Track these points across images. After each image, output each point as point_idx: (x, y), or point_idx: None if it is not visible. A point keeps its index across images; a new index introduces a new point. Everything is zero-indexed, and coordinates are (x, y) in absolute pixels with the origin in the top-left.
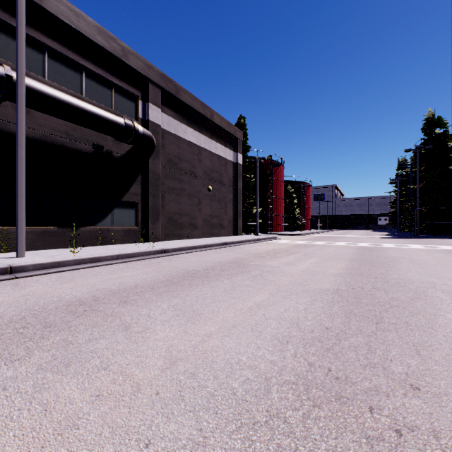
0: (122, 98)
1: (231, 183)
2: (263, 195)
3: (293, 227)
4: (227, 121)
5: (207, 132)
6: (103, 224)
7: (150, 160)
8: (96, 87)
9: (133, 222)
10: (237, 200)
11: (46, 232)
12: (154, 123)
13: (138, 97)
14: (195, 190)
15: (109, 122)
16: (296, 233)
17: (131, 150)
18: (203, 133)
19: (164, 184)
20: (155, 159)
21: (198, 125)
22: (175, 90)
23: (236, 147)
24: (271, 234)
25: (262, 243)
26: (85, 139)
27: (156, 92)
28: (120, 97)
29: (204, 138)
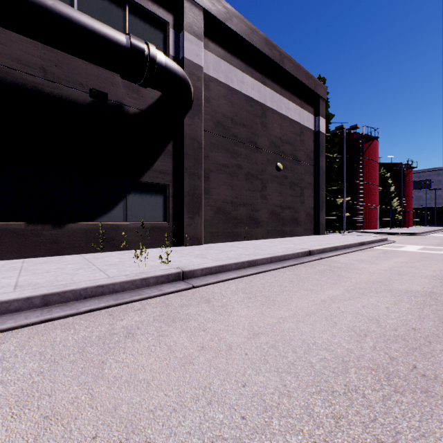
0: (142, 24)
1: (309, 161)
2: (349, 180)
3: (388, 223)
4: (303, 69)
5: (275, 85)
6: (109, 218)
7: (186, 120)
8: (97, 3)
9: (159, 216)
10: (318, 184)
11: (3, 230)
12: (192, 64)
13: (168, 23)
14: (256, 168)
15: (100, 37)
16: (407, 232)
17: (156, 103)
18: (269, 85)
19: (209, 158)
20: (194, 119)
21: (261, 73)
22: (226, 15)
23: (316, 108)
24: (366, 233)
25: (374, 251)
26: (77, 81)
27: (195, 16)
28: (138, 21)
29: (270, 92)
